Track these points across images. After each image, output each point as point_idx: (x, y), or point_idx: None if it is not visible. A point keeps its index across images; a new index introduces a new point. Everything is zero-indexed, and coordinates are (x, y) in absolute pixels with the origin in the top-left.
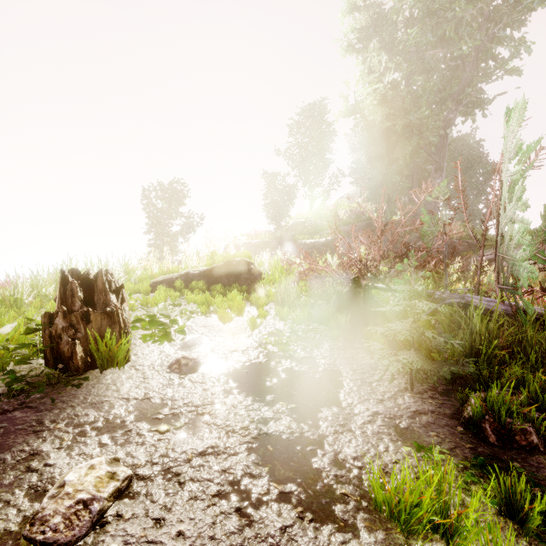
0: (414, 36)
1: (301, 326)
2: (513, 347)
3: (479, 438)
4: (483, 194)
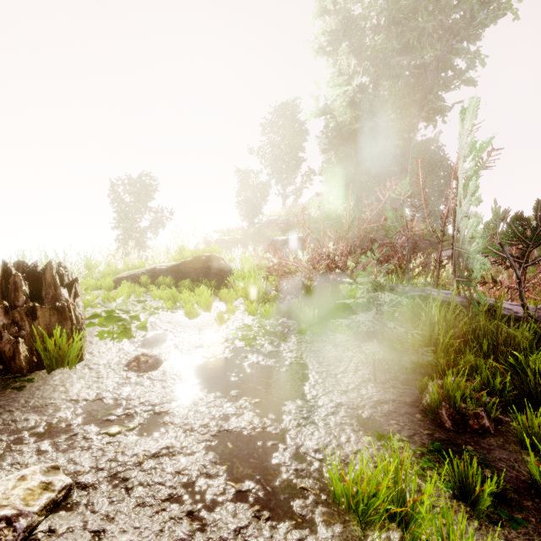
0: (380, 42)
1: (270, 320)
2: (467, 336)
3: (436, 424)
4: (443, 196)
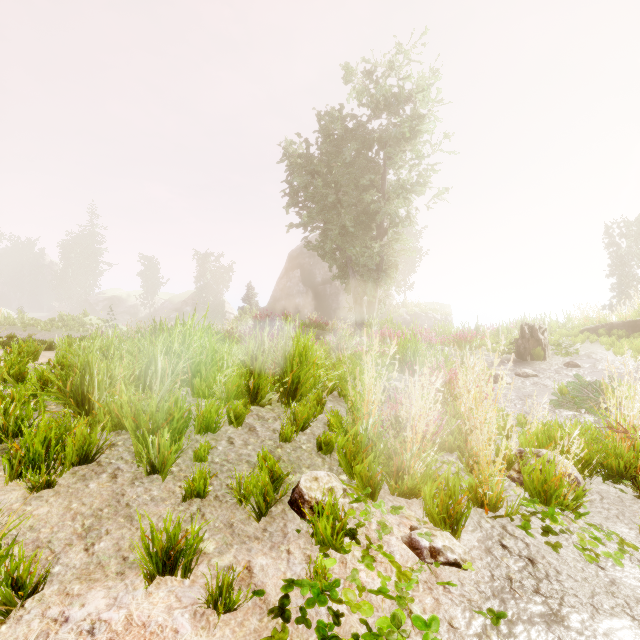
0: None
1: None
2: None
3: None
4: None
